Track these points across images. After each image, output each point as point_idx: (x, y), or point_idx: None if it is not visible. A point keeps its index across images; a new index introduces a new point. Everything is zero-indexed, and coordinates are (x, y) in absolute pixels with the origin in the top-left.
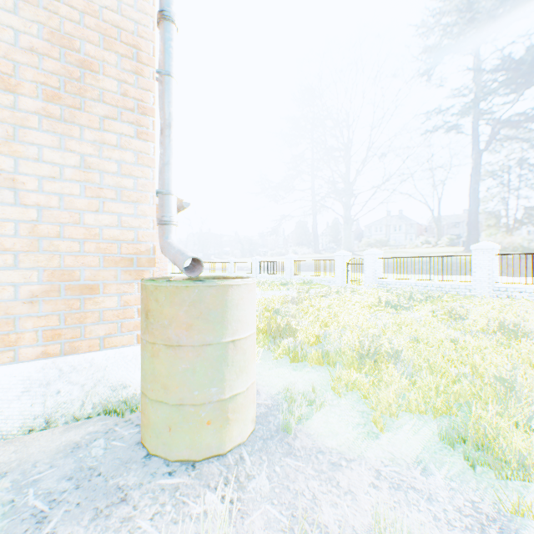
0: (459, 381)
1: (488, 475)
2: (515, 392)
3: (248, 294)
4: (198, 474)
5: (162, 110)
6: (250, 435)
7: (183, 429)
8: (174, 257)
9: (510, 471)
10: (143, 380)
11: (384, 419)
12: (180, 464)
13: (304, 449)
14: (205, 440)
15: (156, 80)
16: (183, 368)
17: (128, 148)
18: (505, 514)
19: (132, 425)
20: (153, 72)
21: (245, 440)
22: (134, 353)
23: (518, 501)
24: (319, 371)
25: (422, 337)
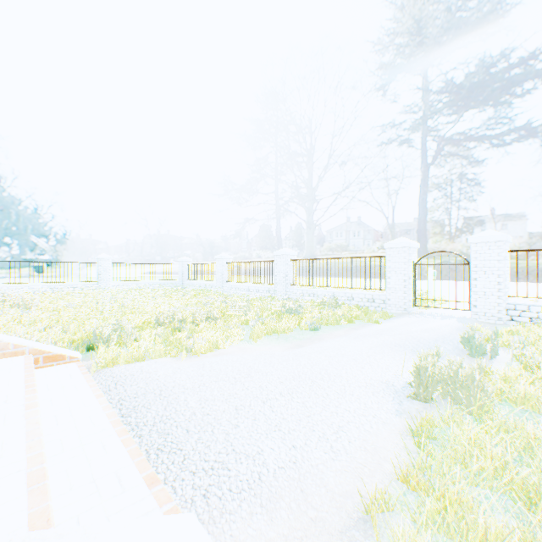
0: None
1: None
2: None
3: None
4: None
5: None
6: None
7: None
8: None
9: None
10: None
11: None
12: None
13: None
14: None
15: None
16: None
17: None
18: None
19: None
20: None
21: None
22: None
23: None
24: None
25: None
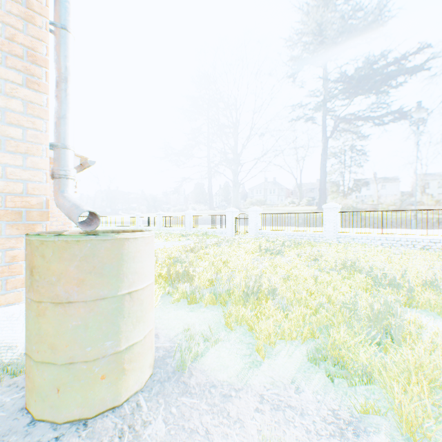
0: (319, 309)
1: (343, 384)
2: (357, 315)
3: (145, 246)
4: (89, 433)
5: (57, 63)
6: (148, 381)
7: (73, 388)
8: (69, 211)
9: (357, 378)
10: (28, 342)
11: (265, 347)
12: (70, 425)
13: (198, 385)
14: (99, 396)
15: (51, 32)
16: (73, 325)
17: (16, 96)
18: (356, 416)
19: (16, 389)
20: (46, 22)
21: (143, 386)
22: (22, 311)
23: (365, 404)
24: (212, 310)
25: (292, 275)
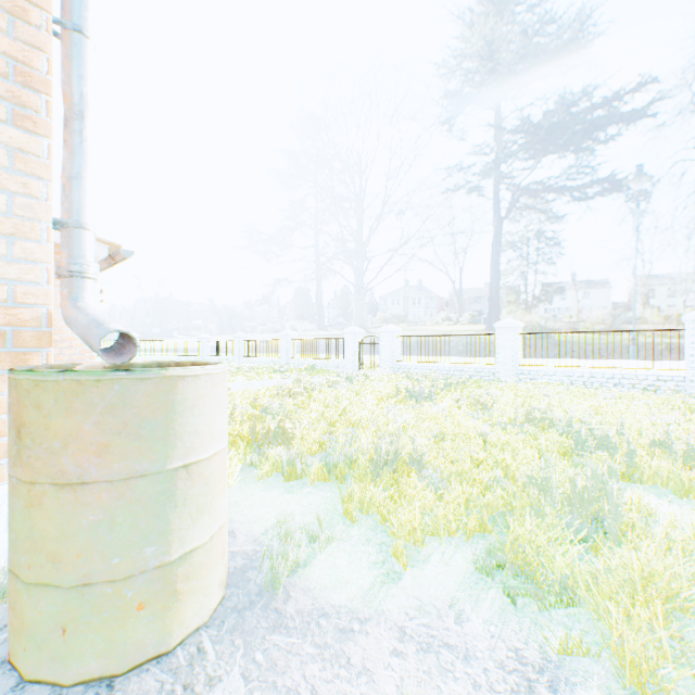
0: (491, 487)
1: (531, 608)
2: (551, 495)
3: (213, 389)
4: None
5: (66, 87)
6: (217, 609)
7: (90, 626)
8: (85, 331)
9: (552, 597)
10: (13, 550)
11: (408, 550)
12: (85, 688)
13: (300, 614)
14: (134, 637)
15: (56, 36)
16: (90, 521)
17: None
18: (552, 659)
19: None
20: (47, 18)
21: (208, 618)
22: (6, 497)
23: (566, 640)
24: (323, 491)
25: (448, 433)
